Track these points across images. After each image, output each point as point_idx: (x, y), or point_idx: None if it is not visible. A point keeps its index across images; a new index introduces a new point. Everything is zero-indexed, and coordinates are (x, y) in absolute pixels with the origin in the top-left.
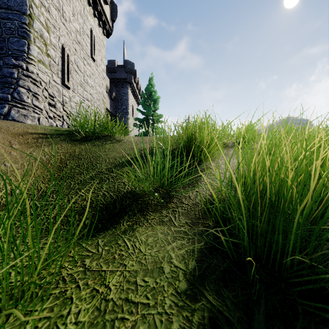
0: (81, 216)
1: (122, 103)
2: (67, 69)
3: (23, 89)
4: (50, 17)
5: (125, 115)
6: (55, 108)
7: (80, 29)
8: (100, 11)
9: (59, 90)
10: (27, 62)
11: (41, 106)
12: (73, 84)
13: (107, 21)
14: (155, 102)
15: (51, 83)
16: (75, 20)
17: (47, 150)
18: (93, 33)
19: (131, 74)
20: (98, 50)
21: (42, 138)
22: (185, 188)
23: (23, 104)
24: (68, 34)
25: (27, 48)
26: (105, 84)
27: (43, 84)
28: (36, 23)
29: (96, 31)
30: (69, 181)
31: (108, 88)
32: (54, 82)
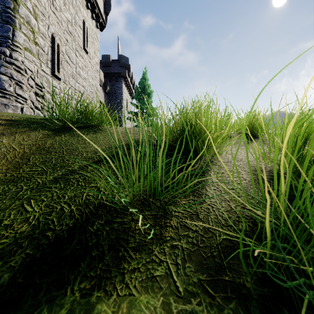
0: (1, 261)
1: (116, 96)
2: (57, 59)
3: (5, 77)
4: (38, 4)
5: (119, 109)
6: (44, 99)
7: (72, 19)
8: (93, 3)
9: (49, 80)
10: (12, 49)
11: (26, 95)
12: (64, 75)
13: (100, 14)
14: (149, 95)
15: (39, 73)
16: (66, 10)
17: (6, 142)
18: (85, 24)
19: (125, 68)
20: (91, 42)
21: (4, 126)
22: (188, 197)
23: (4, 93)
24: (58, 23)
25: (12, 34)
26: (98, 76)
27: (29, 72)
28: (22, 8)
29: (89, 23)
30: (22, 185)
31: (102, 82)
32: (43, 72)
